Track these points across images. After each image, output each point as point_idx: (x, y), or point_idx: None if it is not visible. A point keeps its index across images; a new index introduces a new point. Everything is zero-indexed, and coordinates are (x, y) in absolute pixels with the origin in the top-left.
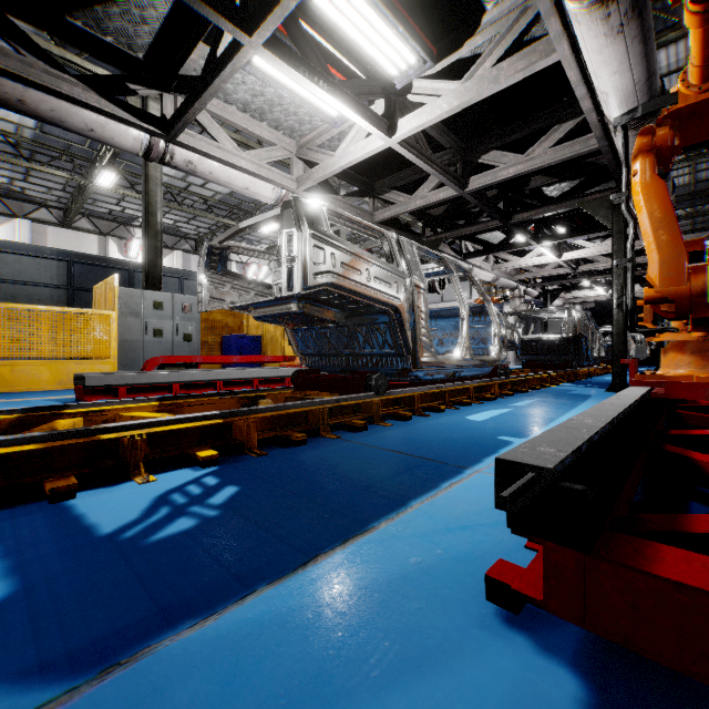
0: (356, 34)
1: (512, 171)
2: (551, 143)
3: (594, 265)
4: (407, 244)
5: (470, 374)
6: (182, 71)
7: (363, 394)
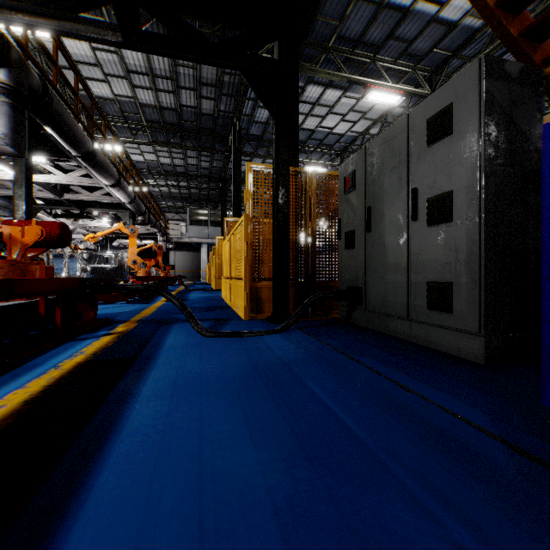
0: None
1: (86, 198)
2: (103, 194)
3: None
4: None
5: None
6: None
7: None
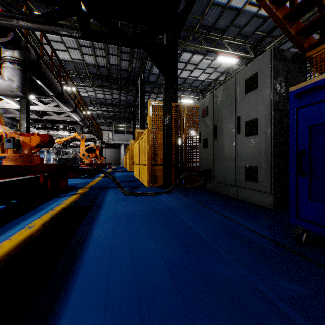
0: None
1: (56, 118)
2: (65, 116)
3: None
4: None
5: None
6: None
7: None
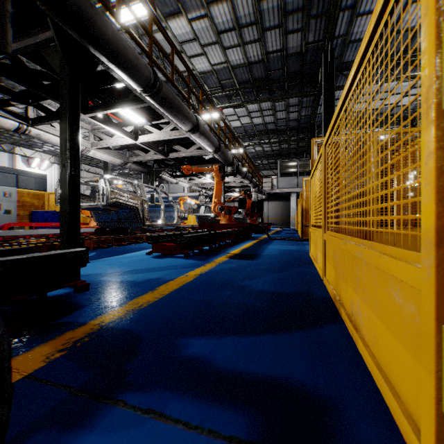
0: (123, 113)
1: (184, 154)
2: (196, 148)
3: (229, 184)
4: (141, 186)
5: (166, 229)
6: (41, 102)
7: (126, 235)
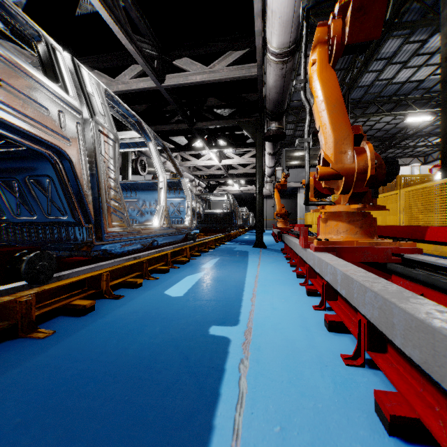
0: None
1: (199, 77)
2: (227, 63)
3: (236, 170)
4: (88, 76)
5: (167, 242)
6: None
7: None
